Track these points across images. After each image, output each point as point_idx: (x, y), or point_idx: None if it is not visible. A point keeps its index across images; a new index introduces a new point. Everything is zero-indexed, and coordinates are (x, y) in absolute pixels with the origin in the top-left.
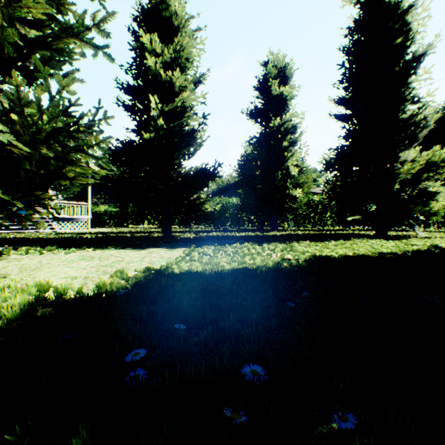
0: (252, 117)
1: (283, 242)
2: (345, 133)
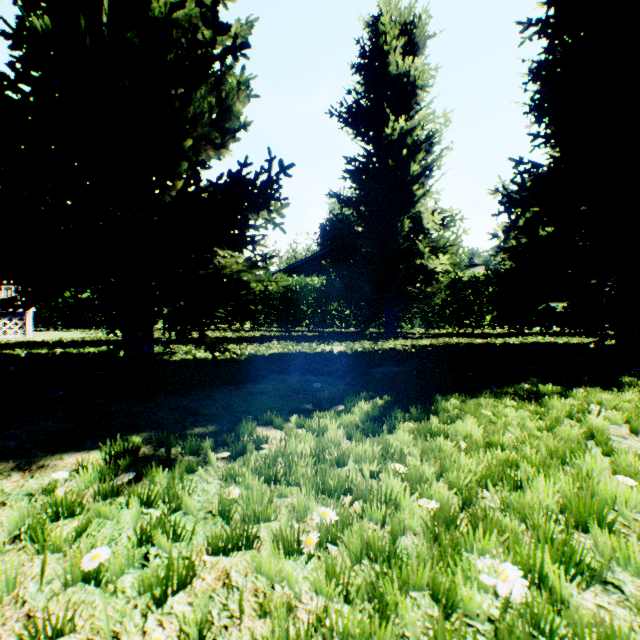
0: (349, 122)
1: (488, 388)
2: (554, 129)
